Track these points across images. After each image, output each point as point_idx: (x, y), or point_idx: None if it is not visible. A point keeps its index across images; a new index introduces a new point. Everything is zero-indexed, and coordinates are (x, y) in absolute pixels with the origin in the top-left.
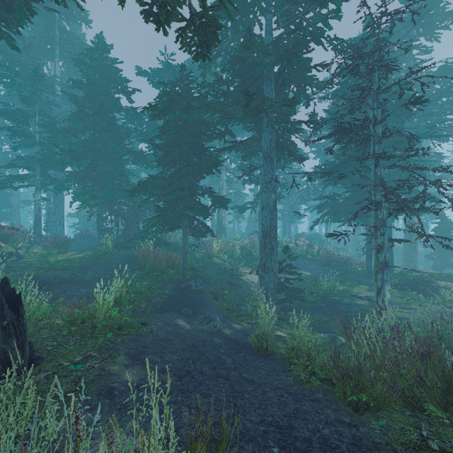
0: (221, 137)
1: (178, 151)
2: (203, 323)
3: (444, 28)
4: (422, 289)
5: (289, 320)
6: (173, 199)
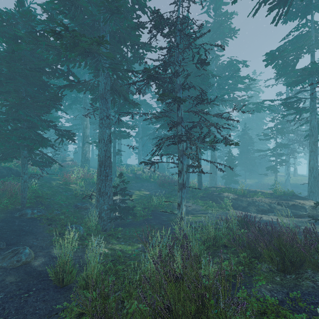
0: (65, 77)
1: (12, 82)
2: (6, 258)
3: (230, 38)
4: (215, 199)
5: (117, 235)
6: (7, 129)
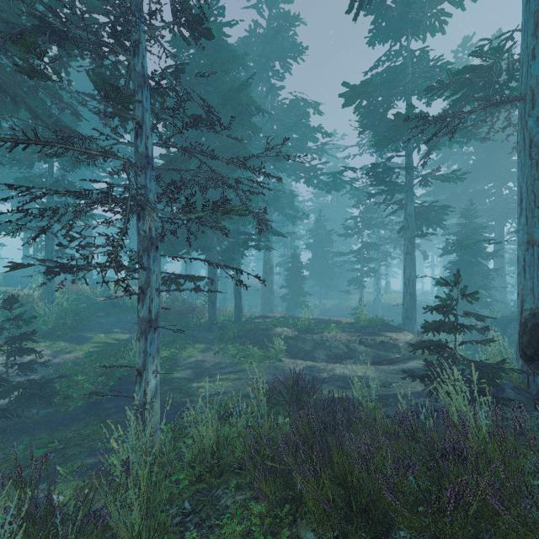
0: None
1: None
2: None
3: (294, 59)
4: (260, 340)
5: None
6: None
